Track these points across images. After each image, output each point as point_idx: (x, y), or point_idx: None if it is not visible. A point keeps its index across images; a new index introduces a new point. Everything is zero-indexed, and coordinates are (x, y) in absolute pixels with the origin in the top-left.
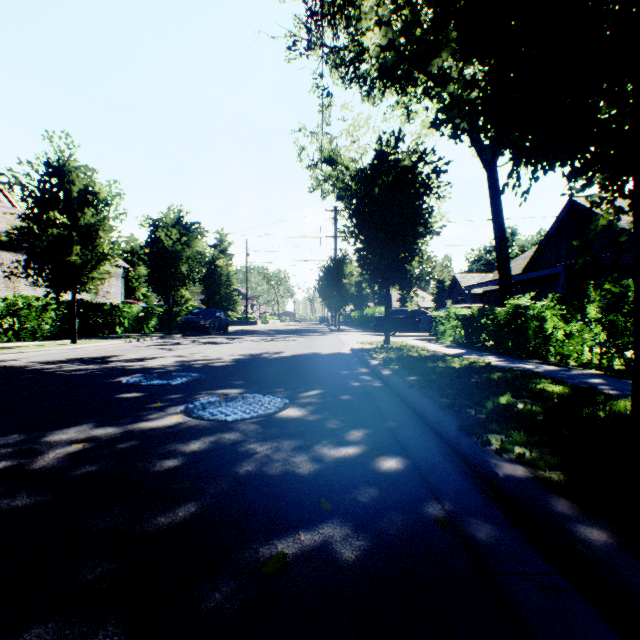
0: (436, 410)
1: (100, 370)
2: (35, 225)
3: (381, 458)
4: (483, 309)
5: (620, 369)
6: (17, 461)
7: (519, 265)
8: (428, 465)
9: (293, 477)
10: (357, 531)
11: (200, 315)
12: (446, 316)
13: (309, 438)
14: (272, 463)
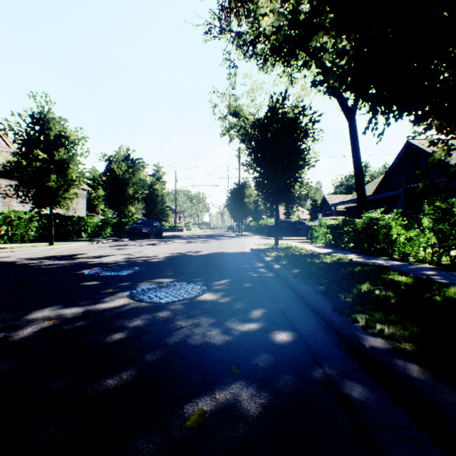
0: (315, 295)
1: (69, 264)
2: (23, 160)
3: (275, 332)
4: (346, 220)
5: (446, 264)
6: (3, 334)
7: (370, 189)
8: (311, 337)
9: (210, 347)
10: (259, 391)
11: (142, 224)
12: (319, 225)
13: (221, 316)
14: (194, 336)
